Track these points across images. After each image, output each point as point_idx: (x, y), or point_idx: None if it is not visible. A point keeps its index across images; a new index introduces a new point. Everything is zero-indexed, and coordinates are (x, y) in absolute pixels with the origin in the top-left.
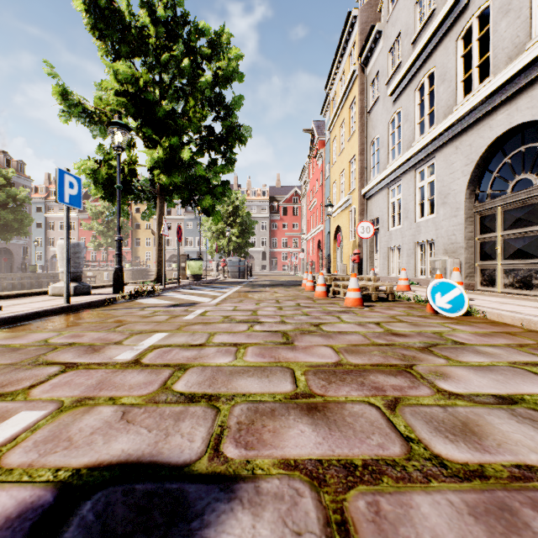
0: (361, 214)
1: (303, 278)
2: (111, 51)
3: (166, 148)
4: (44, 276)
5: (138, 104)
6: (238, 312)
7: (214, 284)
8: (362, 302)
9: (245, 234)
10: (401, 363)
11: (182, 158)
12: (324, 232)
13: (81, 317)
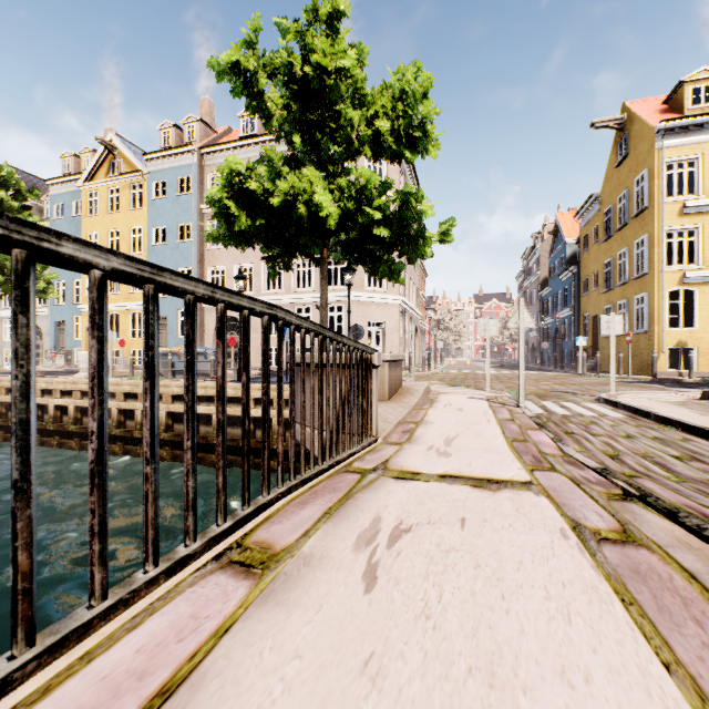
0: None
1: None
2: None
3: None
4: None
5: None
6: None
7: None
8: None
9: None
10: None
11: None
12: None
13: None
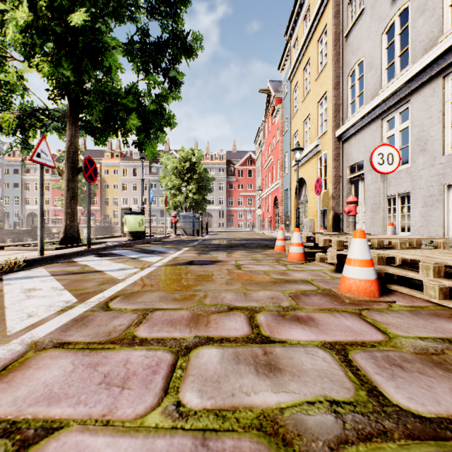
0: (336, 160)
1: (262, 235)
2: None
3: (42, 6)
4: (8, 232)
5: None
6: None
7: (155, 244)
8: None
9: (202, 190)
10: None
11: (76, 31)
12: (281, 188)
13: None
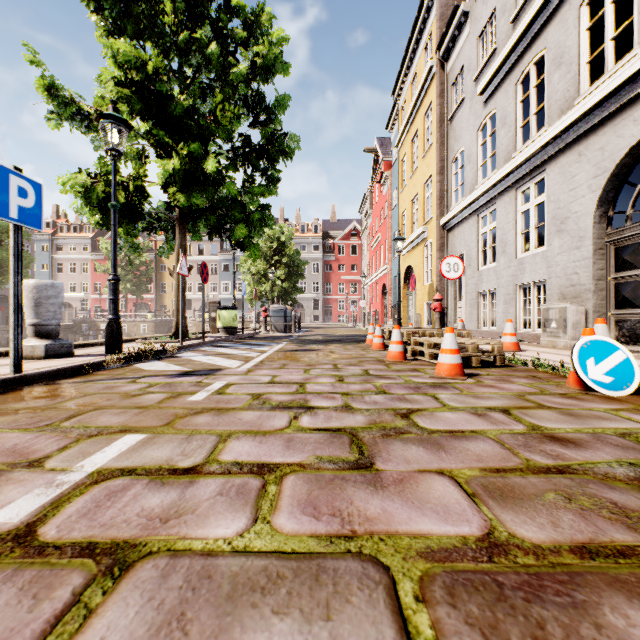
0: (440, 250)
1: (364, 332)
2: (113, 31)
3: (185, 157)
4: None
5: (147, 99)
6: (276, 386)
7: (252, 340)
8: (463, 369)
9: (293, 277)
10: (639, 542)
11: (206, 171)
12: (390, 274)
13: (28, 396)
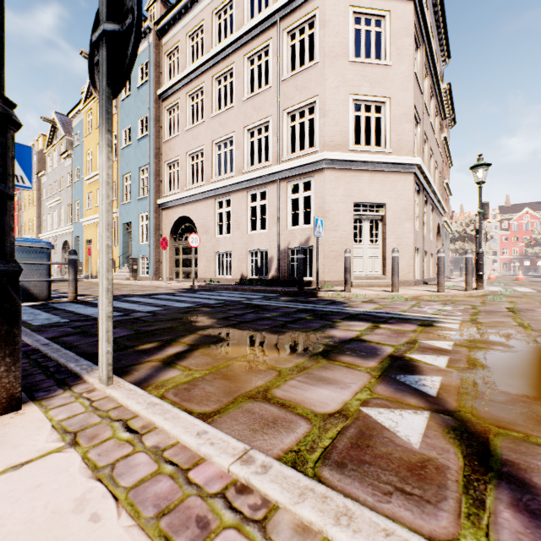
0: None
1: None
2: None
3: None
4: None
5: None
6: None
7: None
8: None
9: None
10: None
11: None
12: None
13: None
